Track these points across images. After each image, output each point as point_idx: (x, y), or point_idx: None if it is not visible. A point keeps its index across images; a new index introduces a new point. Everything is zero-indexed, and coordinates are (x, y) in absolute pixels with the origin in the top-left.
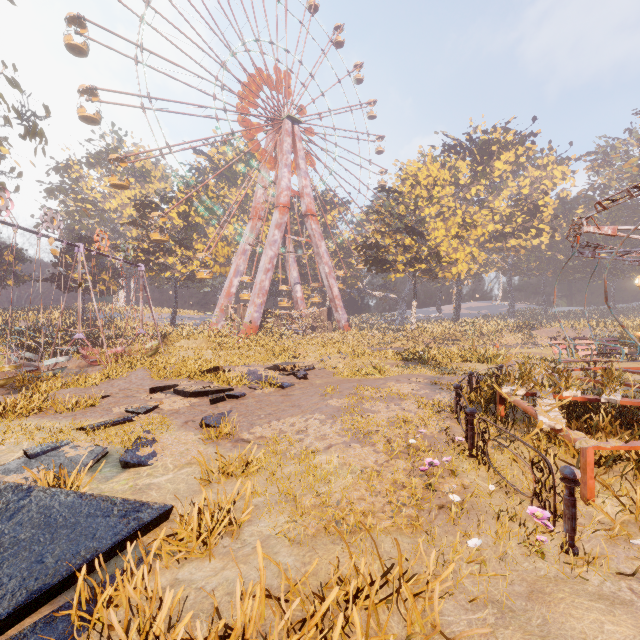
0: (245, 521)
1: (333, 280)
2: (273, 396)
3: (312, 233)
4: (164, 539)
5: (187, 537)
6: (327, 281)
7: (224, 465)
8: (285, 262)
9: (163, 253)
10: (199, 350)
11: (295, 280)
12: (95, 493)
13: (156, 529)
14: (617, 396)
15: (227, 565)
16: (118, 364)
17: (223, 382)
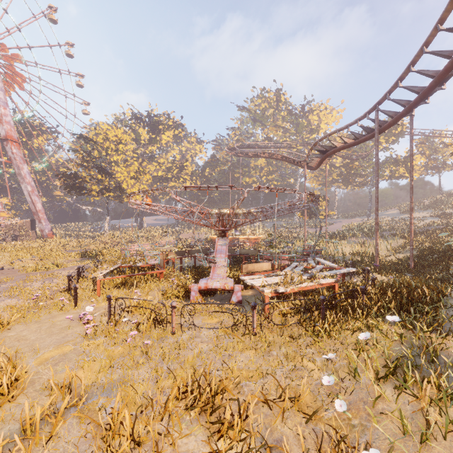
0: None
1: (36, 197)
2: None
3: (13, 156)
4: None
5: None
6: (30, 198)
7: None
8: None
9: None
10: None
11: None
12: None
13: None
14: (140, 264)
15: None
16: None
17: None
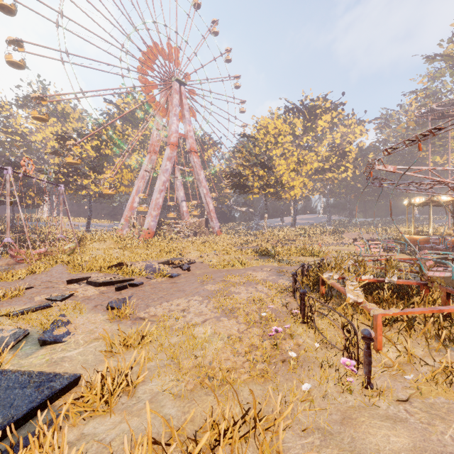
0: (140, 382)
1: (209, 199)
2: (164, 284)
3: (194, 165)
4: (72, 402)
5: (92, 399)
6: (205, 199)
7: (124, 339)
8: (174, 185)
9: (80, 176)
10: (108, 250)
11: (182, 198)
12: (16, 368)
13: (67, 394)
14: (395, 278)
15: (124, 419)
16: (41, 262)
17: (126, 274)
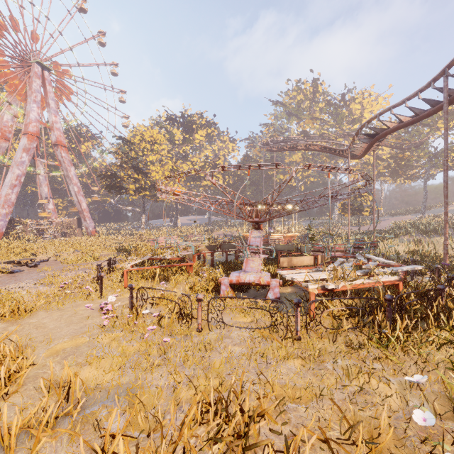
0: None
1: (82, 197)
2: (2, 278)
3: (62, 159)
4: None
5: None
6: (76, 198)
7: None
8: (36, 179)
9: None
10: None
11: (47, 195)
12: None
13: None
14: (169, 256)
15: None
16: None
17: None
